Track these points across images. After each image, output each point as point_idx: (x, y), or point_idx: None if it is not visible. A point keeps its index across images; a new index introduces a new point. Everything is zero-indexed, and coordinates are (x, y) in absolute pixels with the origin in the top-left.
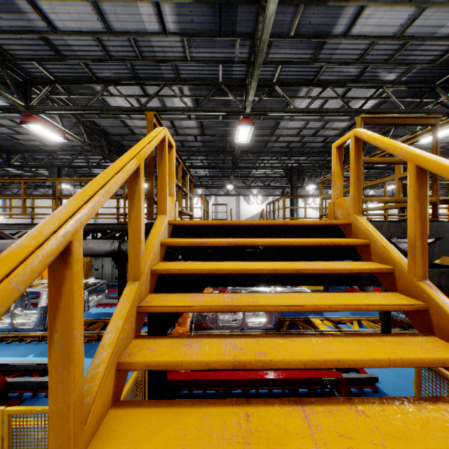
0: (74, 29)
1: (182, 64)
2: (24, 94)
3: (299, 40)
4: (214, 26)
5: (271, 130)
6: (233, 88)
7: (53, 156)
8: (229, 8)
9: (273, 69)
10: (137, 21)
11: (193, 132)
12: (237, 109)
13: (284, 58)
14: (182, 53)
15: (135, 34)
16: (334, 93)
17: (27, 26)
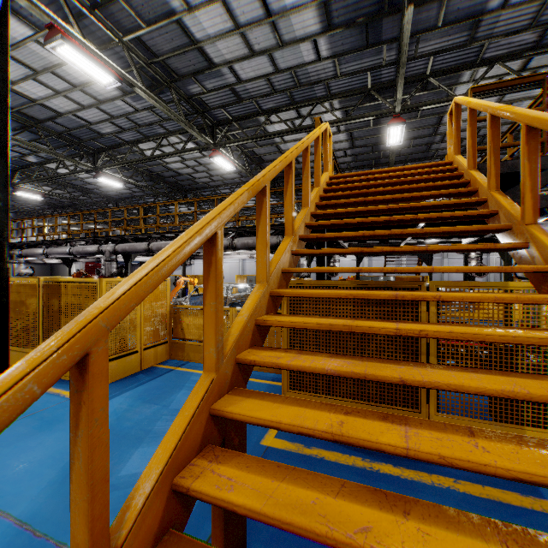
0: (253, 76)
1: (332, 81)
2: (212, 135)
3: (449, 28)
4: (361, 41)
5: (432, 129)
6: (383, 91)
7: (215, 192)
8: (374, 23)
9: (424, 62)
10: (298, 57)
11: (342, 146)
12: (386, 111)
13: (435, 49)
14: (333, 72)
15: (295, 67)
16: (505, 69)
17: (223, 83)
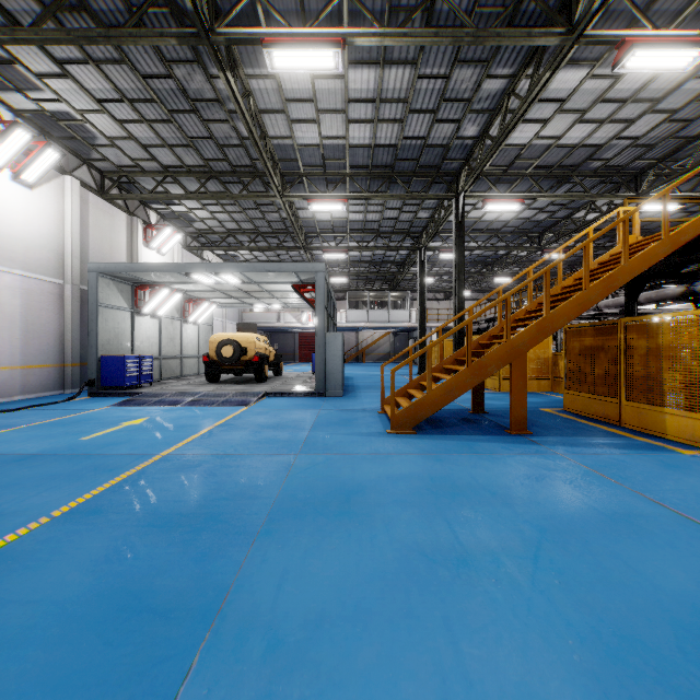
0: (648, 129)
1: None
2: (635, 186)
3: None
4: None
5: None
6: None
7: None
8: None
9: None
10: (689, 92)
11: None
12: None
13: None
14: None
15: (694, 98)
16: None
17: (621, 148)
